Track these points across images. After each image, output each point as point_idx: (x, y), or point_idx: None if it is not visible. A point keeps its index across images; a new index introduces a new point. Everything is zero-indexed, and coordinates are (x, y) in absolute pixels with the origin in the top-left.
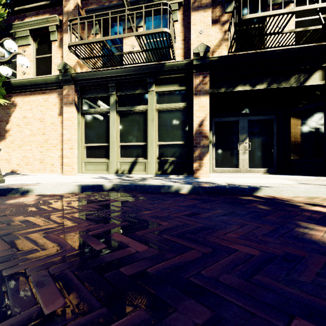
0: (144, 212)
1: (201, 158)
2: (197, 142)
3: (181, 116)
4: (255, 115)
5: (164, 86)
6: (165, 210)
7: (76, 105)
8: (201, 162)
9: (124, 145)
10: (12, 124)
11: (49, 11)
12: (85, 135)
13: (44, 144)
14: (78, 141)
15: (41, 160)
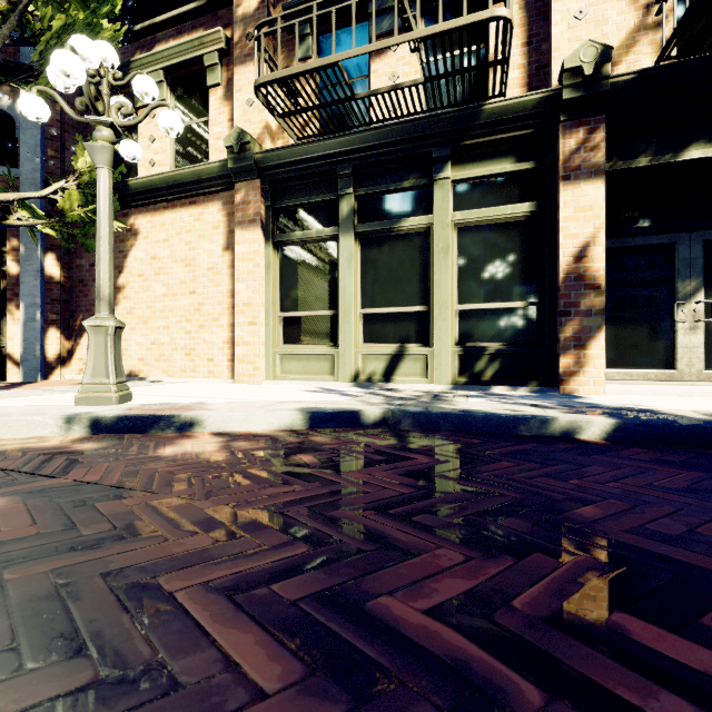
0: (580, 509)
1: (581, 342)
2: (571, 303)
3: (519, 237)
4: None
5: (476, 165)
6: (640, 506)
7: (263, 224)
8: (581, 354)
9: (371, 314)
10: (131, 274)
11: (204, 24)
12: (281, 292)
13: (193, 316)
14: (267, 307)
15: (187, 349)
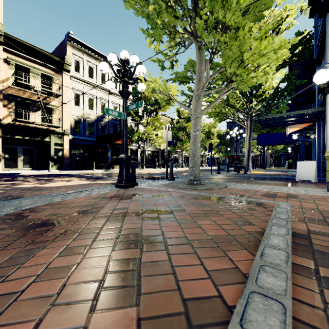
0: None
1: None
2: None
3: None
4: (26, 146)
5: None
6: None
7: None
8: None
9: None
10: None
11: None
12: None
13: None
14: None
15: None
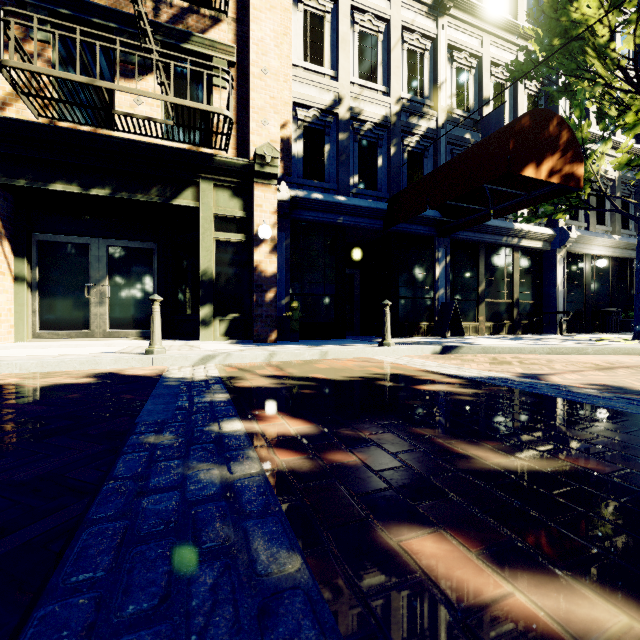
0: None
1: None
2: None
3: None
4: (121, 239)
5: None
6: None
7: None
8: None
9: None
10: None
11: None
12: None
13: None
14: None
15: None
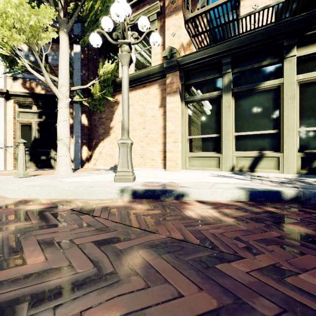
0: None
1: None
2: None
3: None
4: None
5: (313, 46)
6: None
7: (180, 93)
8: None
9: (240, 135)
10: (116, 121)
11: (149, 2)
12: (188, 126)
13: (144, 139)
14: (182, 134)
15: (141, 155)
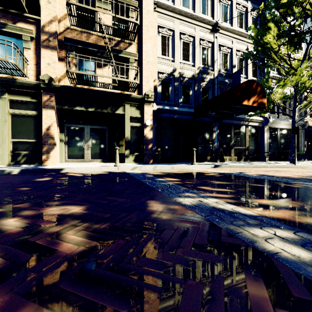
0: None
1: (48, 152)
2: (45, 141)
3: (33, 121)
4: (95, 125)
5: (18, 96)
6: None
7: None
8: (48, 155)
9: None
10: None
11: None
12: None
13: None
14: None
15: None
